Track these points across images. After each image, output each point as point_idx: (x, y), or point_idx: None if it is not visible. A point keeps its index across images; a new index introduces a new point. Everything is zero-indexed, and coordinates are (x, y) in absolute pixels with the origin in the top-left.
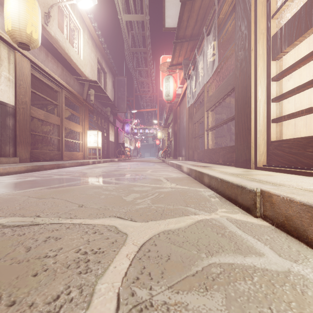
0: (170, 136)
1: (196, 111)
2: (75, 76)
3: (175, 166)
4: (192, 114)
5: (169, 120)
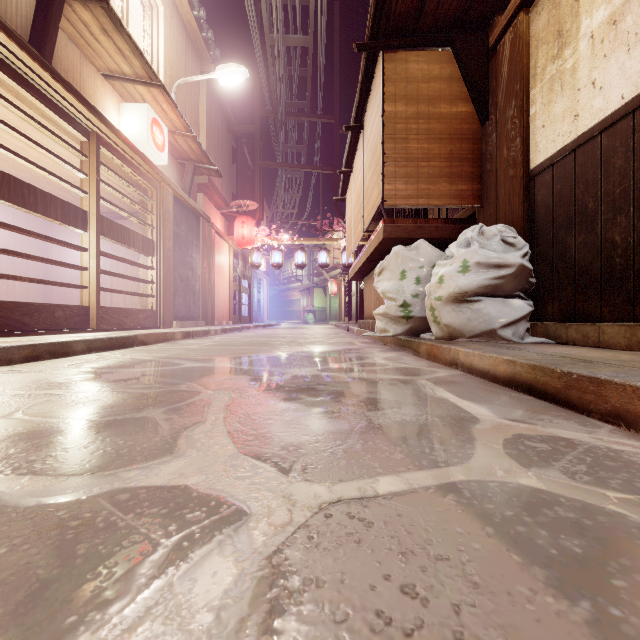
0: None
1: None
2: None
3: None
4: None
5: None
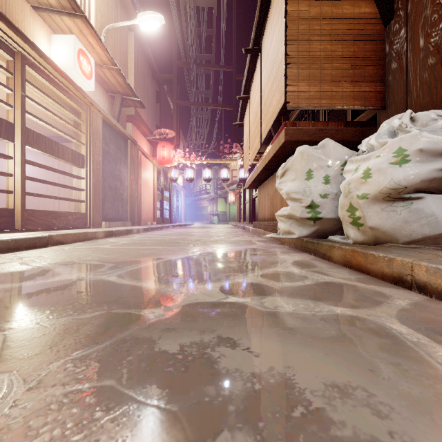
0: None
1: None
2: None
3: None
4: None
5: None
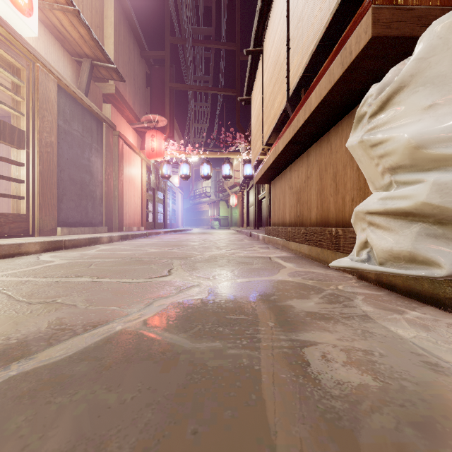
0: None
1: None
2: None
3: None
4: None
5: None
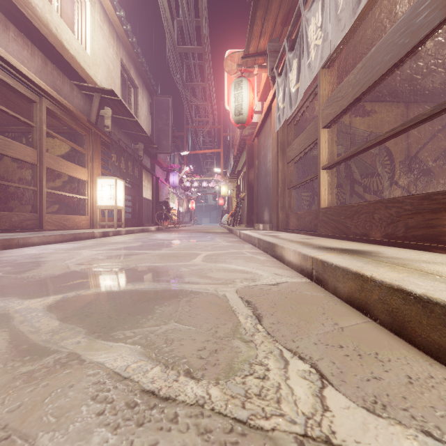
0: (241, 191)
1: (291, 140)
2: (74, 81)
3: (256, 242)
4: (285, 145)
5: (240, 164)
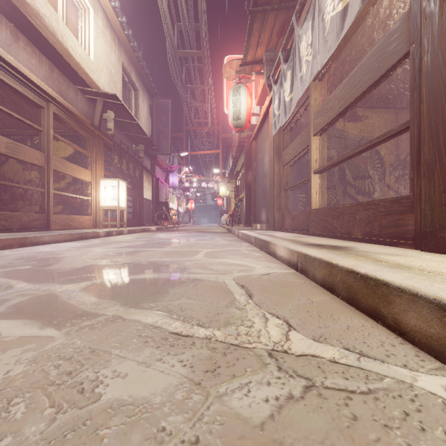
0: (240, 192)
1: (287, 144)
2: (78, 86)
3: (253, 241)
4: (281, 149)
5: (238, 166)
